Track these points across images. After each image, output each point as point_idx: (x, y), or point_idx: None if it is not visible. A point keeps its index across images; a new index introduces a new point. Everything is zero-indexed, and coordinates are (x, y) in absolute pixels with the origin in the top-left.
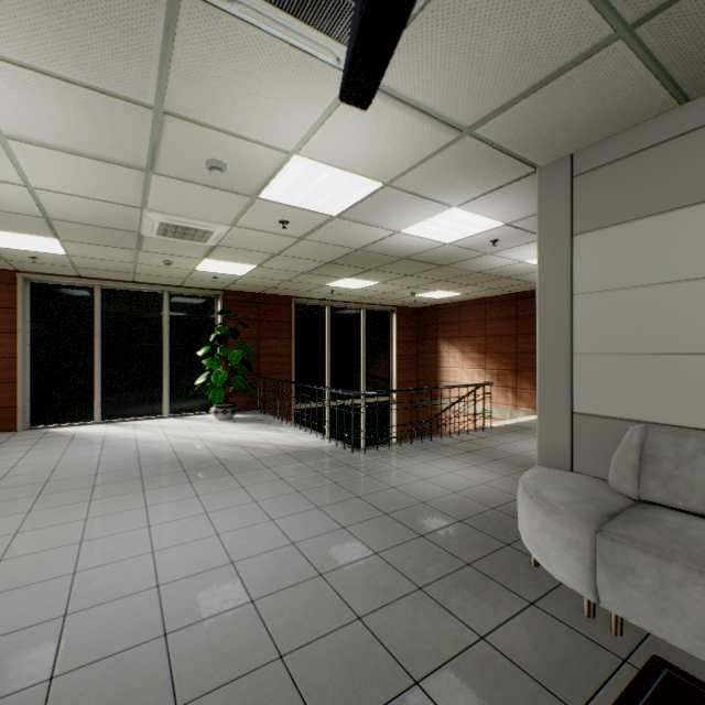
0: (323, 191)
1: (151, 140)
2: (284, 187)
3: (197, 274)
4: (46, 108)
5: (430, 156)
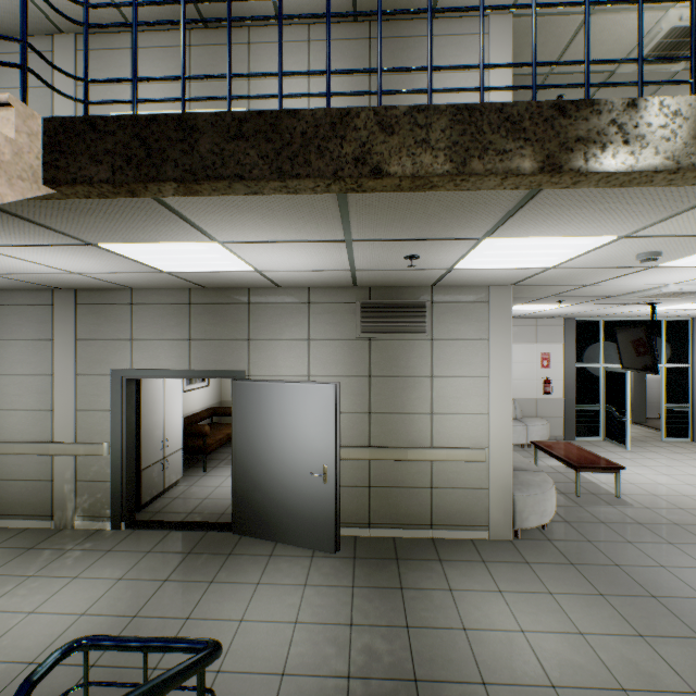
0: None
1: None
2: None
3: None
4: None
5: None
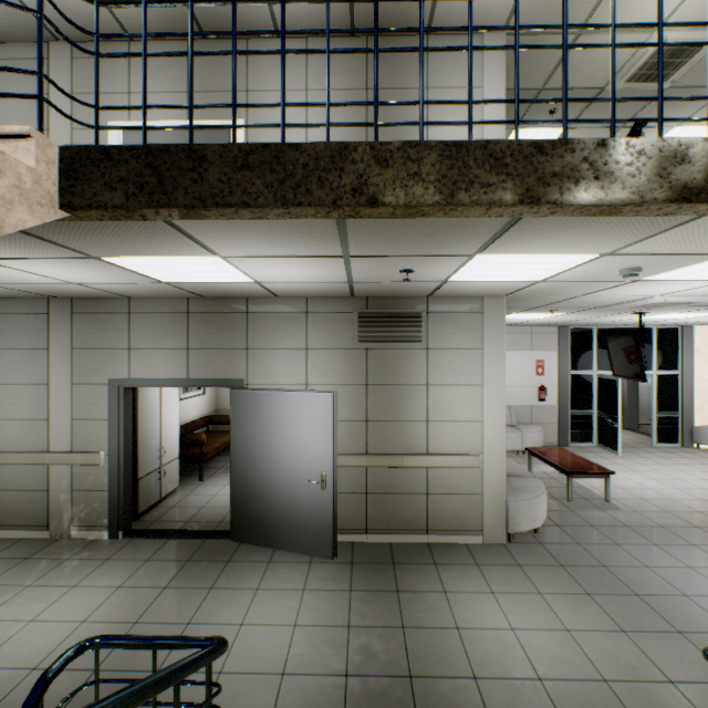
0: None
1: None
2: None
3: None
4: None
5: (598, 1)
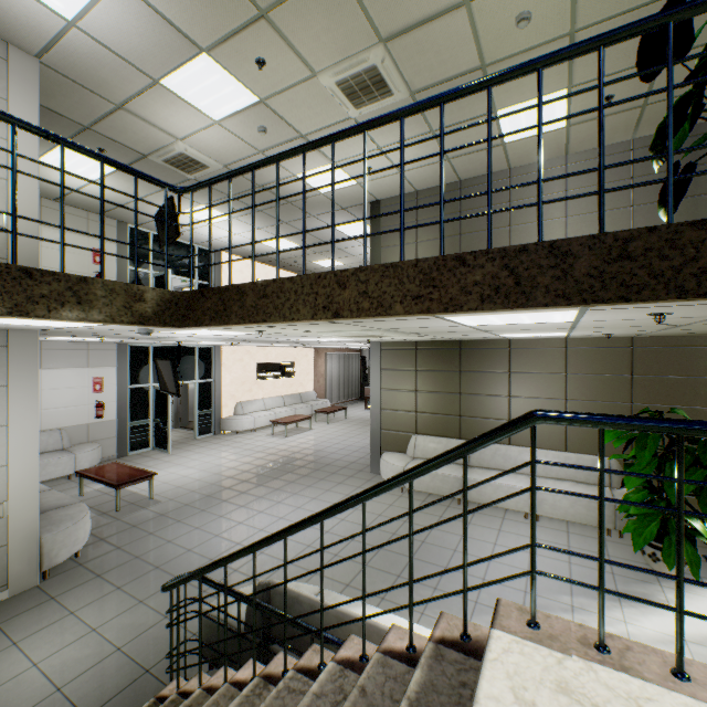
0: (208, 91)
1: (280, 145)
2: (235, 103)
3: None
4: (300, 163)
5: (133, 95)
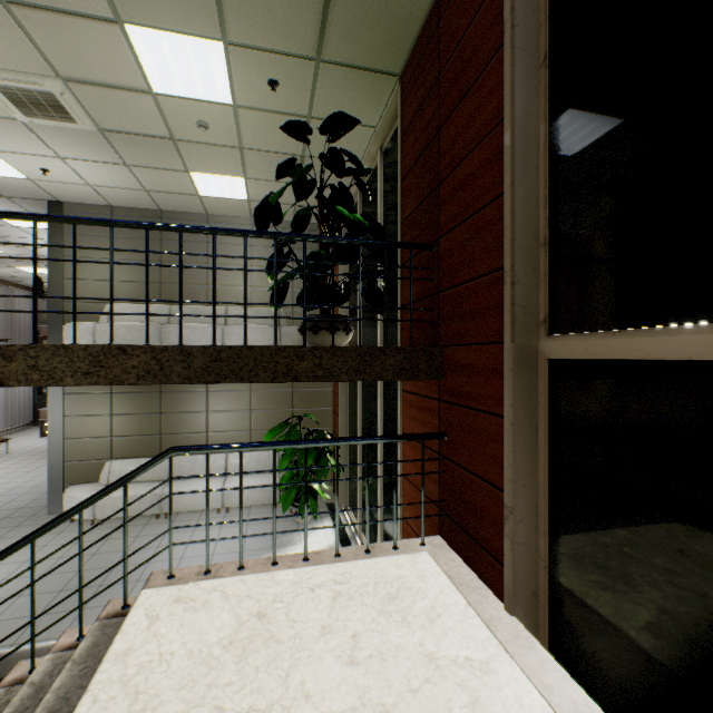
0: None
1: None
2: None
3: (269, 104)
4: None
5: None
